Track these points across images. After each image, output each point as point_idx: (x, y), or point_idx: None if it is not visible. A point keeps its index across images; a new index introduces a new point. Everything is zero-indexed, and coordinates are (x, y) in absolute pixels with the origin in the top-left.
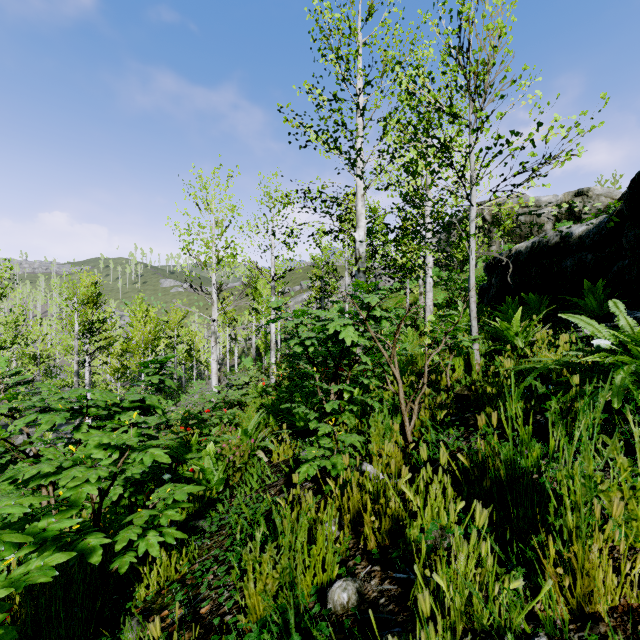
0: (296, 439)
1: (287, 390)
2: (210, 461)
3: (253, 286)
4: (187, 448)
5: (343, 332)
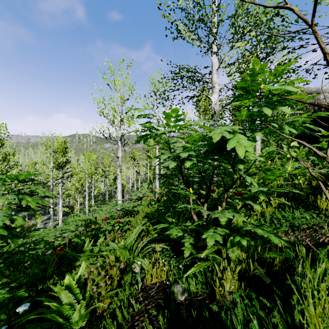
0: (170, 252)
1: (164, 205)
2: (69, 294)
3: (148, 144)
4: (83, 251)
5: (232, 140)
